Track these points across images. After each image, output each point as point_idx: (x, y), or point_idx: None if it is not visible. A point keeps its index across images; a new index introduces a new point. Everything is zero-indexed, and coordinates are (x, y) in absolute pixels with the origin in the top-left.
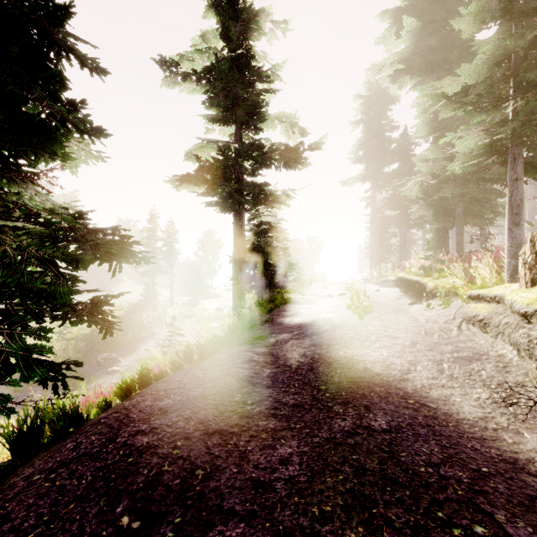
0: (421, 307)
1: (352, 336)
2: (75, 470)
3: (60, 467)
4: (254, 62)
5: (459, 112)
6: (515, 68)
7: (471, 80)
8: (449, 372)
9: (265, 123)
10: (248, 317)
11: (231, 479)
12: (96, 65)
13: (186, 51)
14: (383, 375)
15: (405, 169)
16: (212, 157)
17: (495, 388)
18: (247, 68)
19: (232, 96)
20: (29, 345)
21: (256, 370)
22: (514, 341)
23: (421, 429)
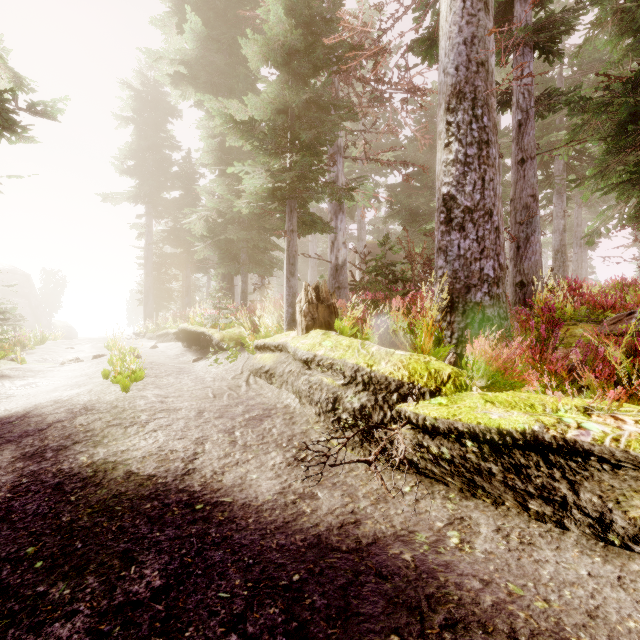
0: (208, 363)
1: (109, 422)
2: None
3: None
4: None
5: (246, 145)
6: (292, 122)
7: (257, 117)
8: (242, 440)
9: None
10: None
11: None
12: None
13: None
14: (159, 475)
15: (189, 201)
16: None
17: (287, 445)
18: None
19: None
20: None
21: None
22: (297, 388)
23: (216, 551)
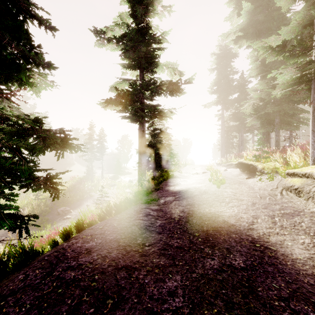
0: (255, 180)
1: (214, 199)
2: (19, 298)
3: (10, 295)
4: (151, 31)
5: (279, 57)
6: None
7: (288, 38)
8: (280, 223)
9: (158, 69)
10: (147, 186)
11: (132, 309)
12: (49, 24)
13: (110, 25)
14: (236, 225)
15: (242, 97)
16: (126, 89)
17: (313, 235)
18: (146, 35)
19: (138, 51)
20: (2, 205)
21: (152, 221)
22: None
23: (268, 267)
